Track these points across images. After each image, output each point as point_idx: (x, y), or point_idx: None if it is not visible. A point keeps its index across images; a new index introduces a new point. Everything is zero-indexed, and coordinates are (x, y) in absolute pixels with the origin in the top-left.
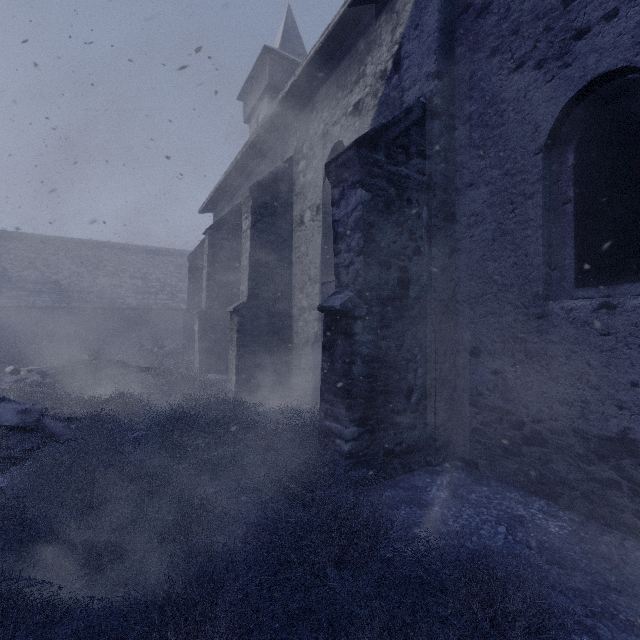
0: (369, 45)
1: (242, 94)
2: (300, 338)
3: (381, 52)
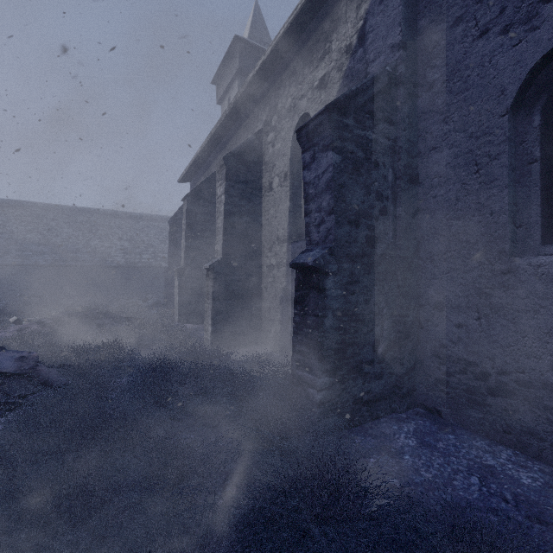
0: (334, 23)
1: (215, 79)
2: (269, 292)
3: (346, 28)
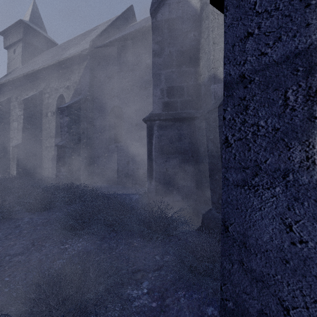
0: (72, 71)
1: (3, 33)
2: (46, 157)
3: (75, 76)
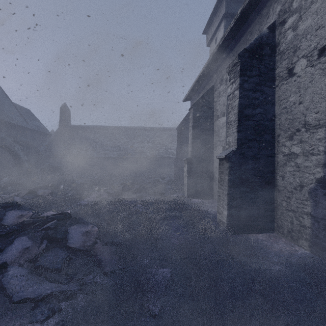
0: None
1: (205, 29)
2: (288, 182)
3: None
